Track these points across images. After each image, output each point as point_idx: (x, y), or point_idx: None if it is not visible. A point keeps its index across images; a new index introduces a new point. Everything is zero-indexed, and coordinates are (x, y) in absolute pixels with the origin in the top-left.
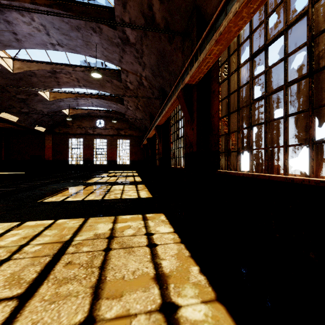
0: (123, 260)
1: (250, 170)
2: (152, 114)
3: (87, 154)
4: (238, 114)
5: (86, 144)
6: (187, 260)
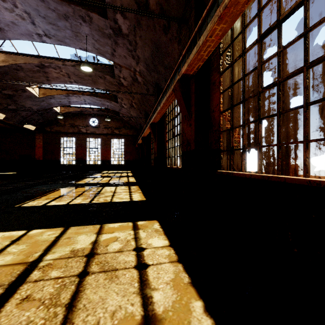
0: (101, 291)
1: (258, 170)
2: (147, 112)
3: (79, 154)
4: (243, 105)
5: (79, 144)
6: (187, 290)
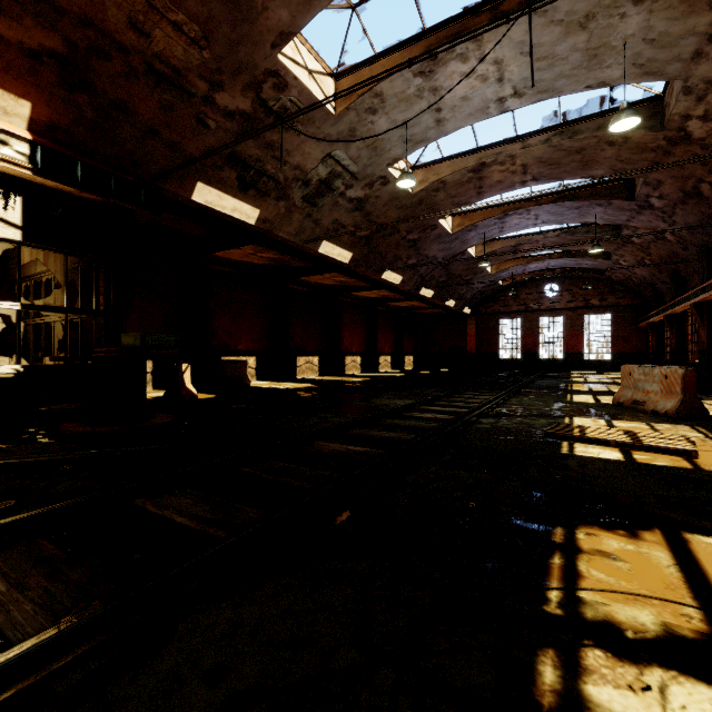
0: None
1: None
2: (678, 272)
3: (527, 343)
4: None
5: (527, 328)
6: None
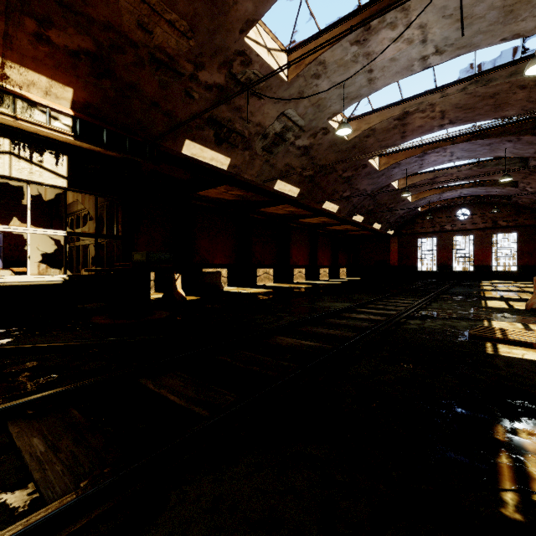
0: None
1: None
2: None
3: (442, 258)
4: None
5: (441, 245)
6: None
